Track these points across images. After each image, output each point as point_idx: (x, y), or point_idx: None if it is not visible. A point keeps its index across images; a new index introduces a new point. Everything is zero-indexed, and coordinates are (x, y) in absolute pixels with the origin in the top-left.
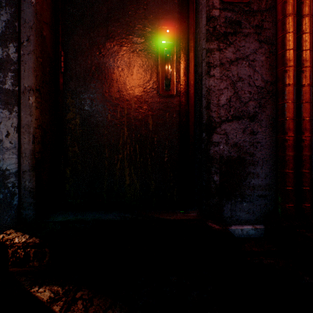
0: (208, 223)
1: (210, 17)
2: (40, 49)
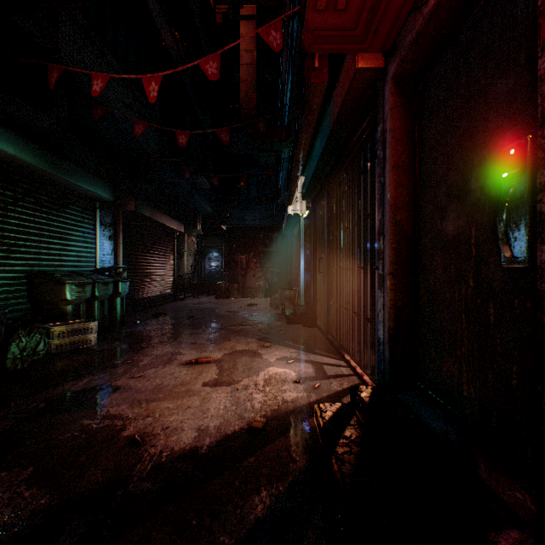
0: (511, 530)
1: (543, 116)
2: (393, 236)
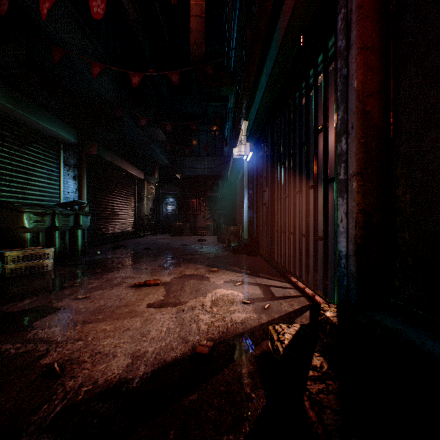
0: None
1: None
2: (361, 130)
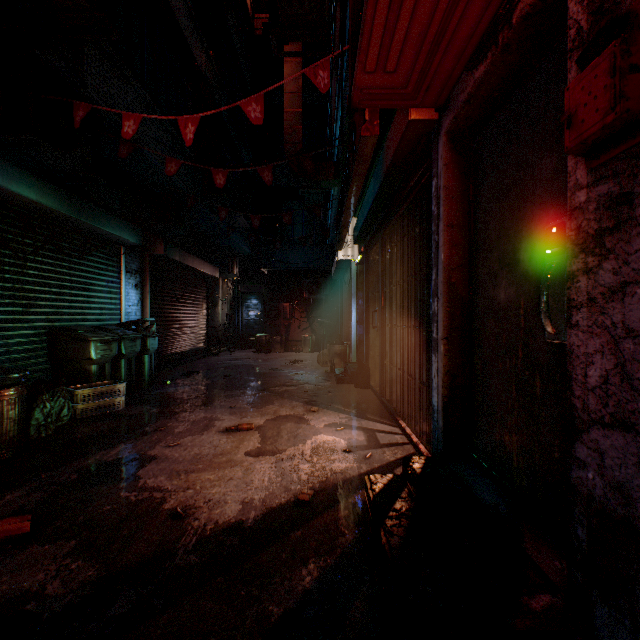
0: (543, 595)
1: (571, 209)
2: (447, 299)
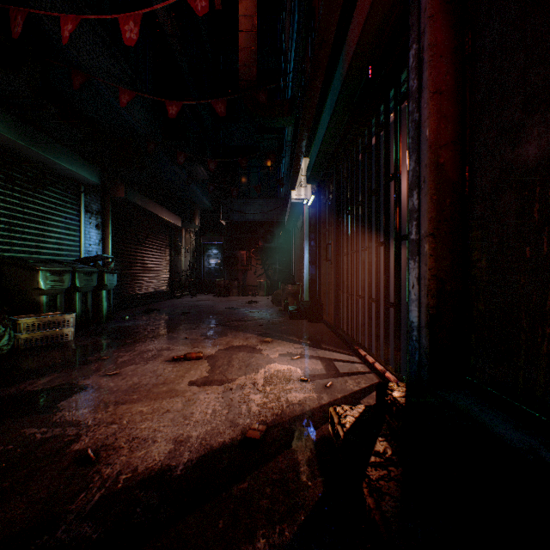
0: None
1: None
2: (434, 185)
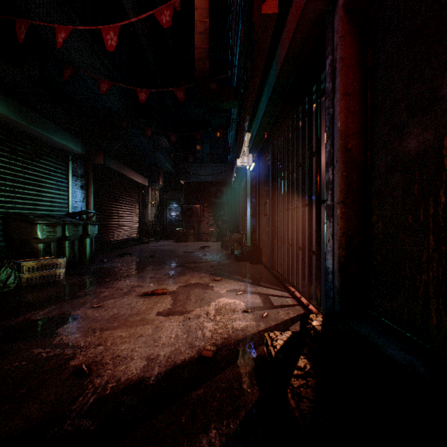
0: None
1: None
2: (343, 164)
